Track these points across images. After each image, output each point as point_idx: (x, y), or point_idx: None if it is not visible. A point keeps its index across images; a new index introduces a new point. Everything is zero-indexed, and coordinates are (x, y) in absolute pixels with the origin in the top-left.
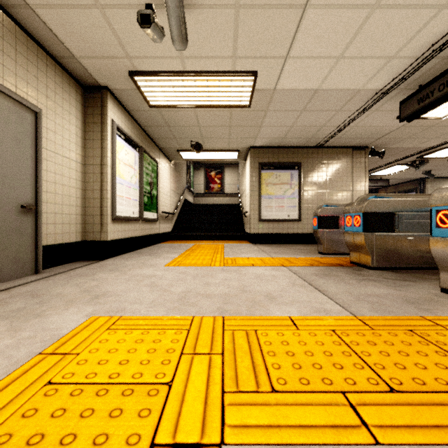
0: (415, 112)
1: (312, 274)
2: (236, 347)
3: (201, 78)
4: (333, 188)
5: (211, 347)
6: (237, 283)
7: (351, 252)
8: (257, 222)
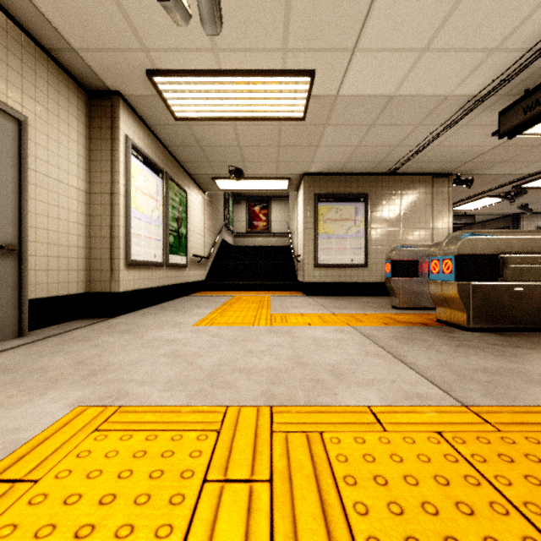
0: (520, 124)
1: (389, 337)
2: (293, 466)
3: (241, 80)
4: (408, 225)
5: (252, 466)
6: (290, 352)
7: (438, 307)
8: (312, 269)
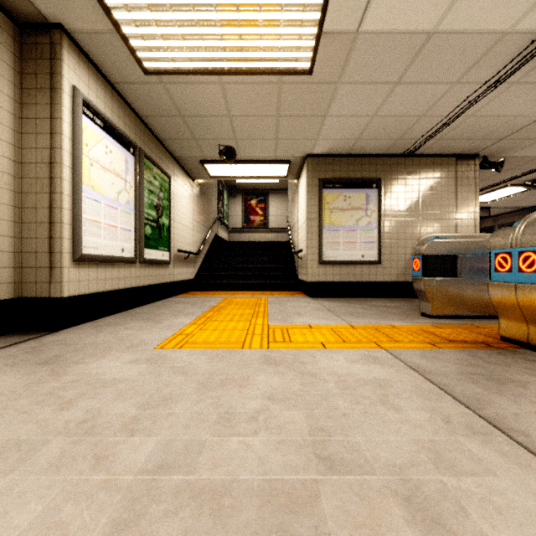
0: None
1: (457, 374)
2: None
3: (226, 0)
4: (428, 216)
5: None
6: (303, 417)
7: (505, 320)
8: (316, 266)
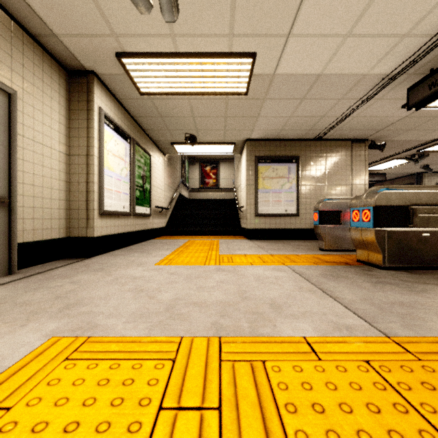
0: (426, 98)
1: (318, 274)
2: (239, 394)
3: (194, 61)
4: (332, 182)
5: (203, 394)
6: (235, 287)
7: (358, 249)
8: (253, 217)
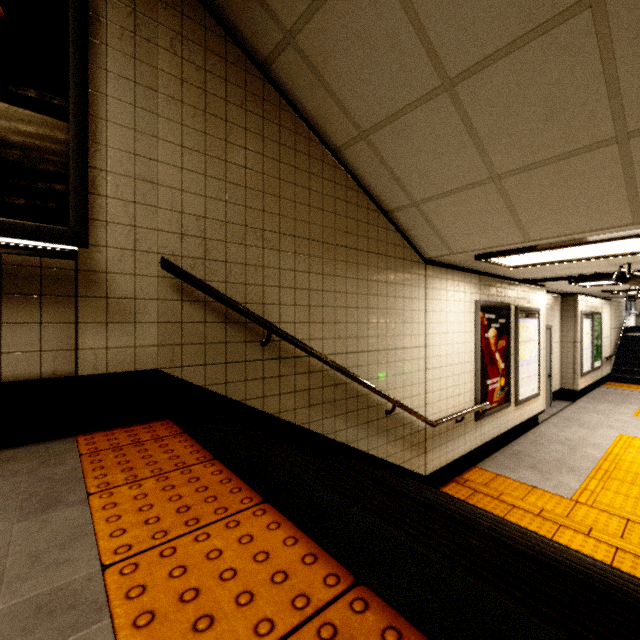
0: None
1: None
2: None
3: None
4: None
5: None
6: None
7: None
8: None
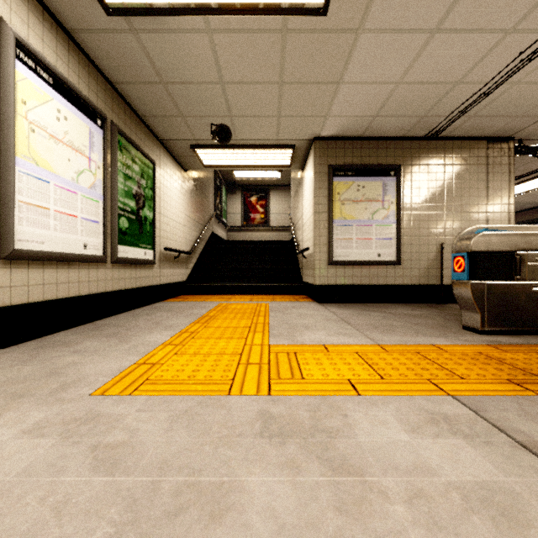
0: None
1: None
2: None
3: None
4: (455, 208)
5: None
6: None
7: None
8: (325, 266)
